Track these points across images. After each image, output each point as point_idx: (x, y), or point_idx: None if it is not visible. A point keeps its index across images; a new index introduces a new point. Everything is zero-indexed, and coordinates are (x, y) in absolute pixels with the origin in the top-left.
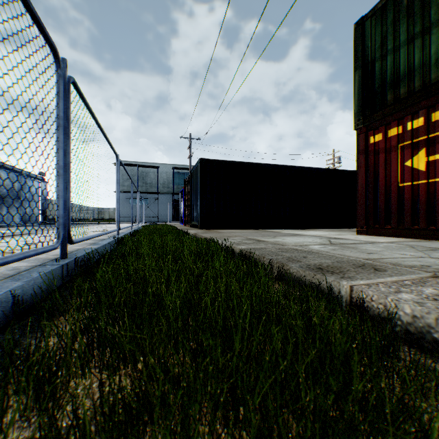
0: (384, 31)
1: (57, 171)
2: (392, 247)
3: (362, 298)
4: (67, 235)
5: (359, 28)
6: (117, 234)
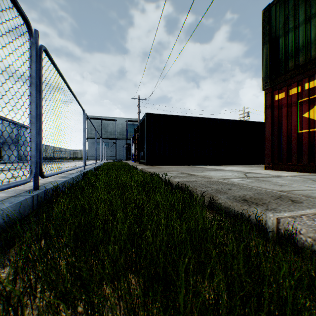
0: (286, 14)
1: (30, 120)
2: (297, 181)
3: (289, 230)
4: (39, 171)
5: (266, 13)
6: (84, 169)
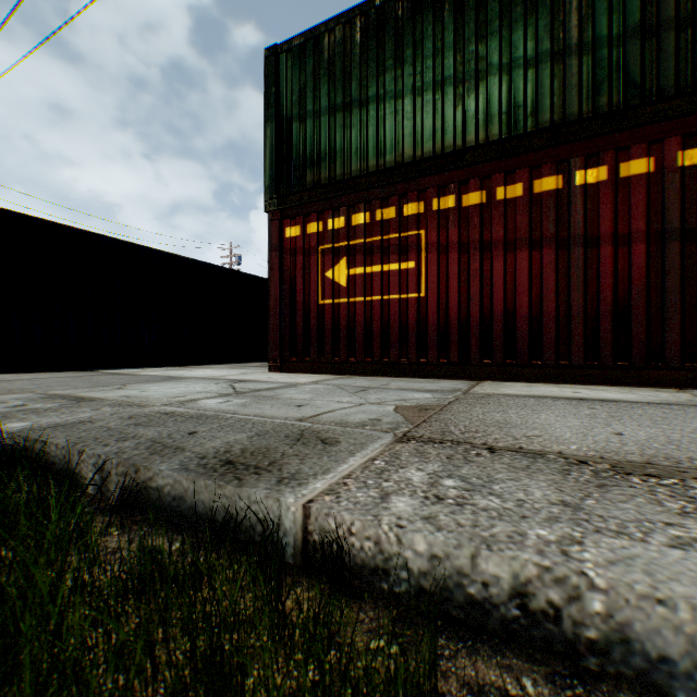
0: (304, 82)
1: None
2: (322, 391)
3: (331, 531)
4: None
5: (272, 59)
6: None
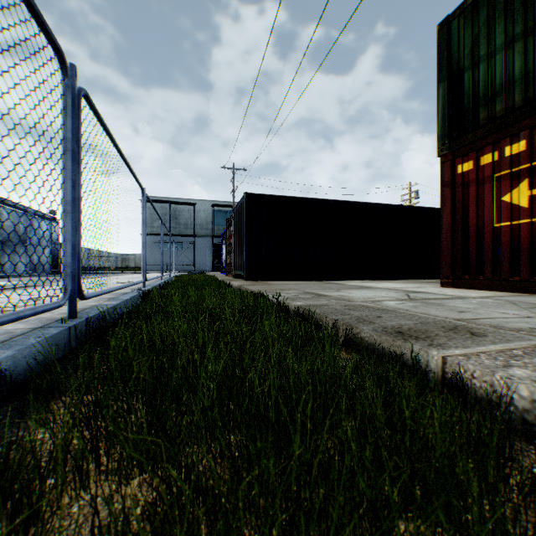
0: (475, 33)
1: (63, 208)
2: (488, 304)
3: (459, 374)
4: (77, 289)
5: (443, 30)
6: (143, 287)
